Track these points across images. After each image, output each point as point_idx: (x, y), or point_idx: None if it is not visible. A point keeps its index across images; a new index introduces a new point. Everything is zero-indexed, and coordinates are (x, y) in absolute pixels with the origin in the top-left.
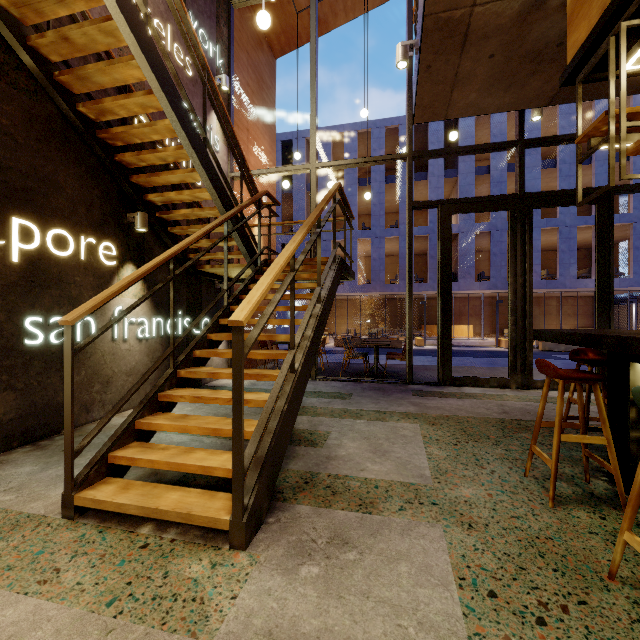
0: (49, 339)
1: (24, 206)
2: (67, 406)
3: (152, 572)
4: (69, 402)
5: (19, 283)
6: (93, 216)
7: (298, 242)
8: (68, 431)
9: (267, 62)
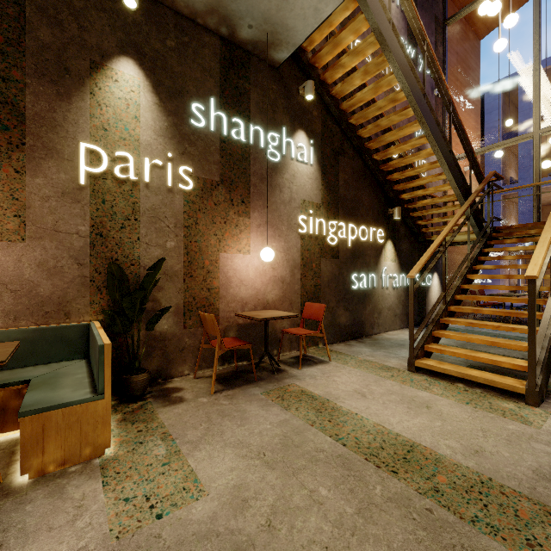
0: (359, 286)
1: (351, 217)
2: (410, 317)
3: (480, 400)
4: (412, 315)
5: (350, 257)
6: (374, 215)
7: None
8: (411, 329)
9: (472, 49)
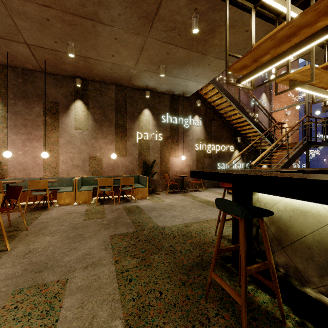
0: (221, 168)
1: (217, 142)
2: None
3: None
4: None
5: (217, 157)
6: (228, 140)
7: (272, 146)
8: None
9: None
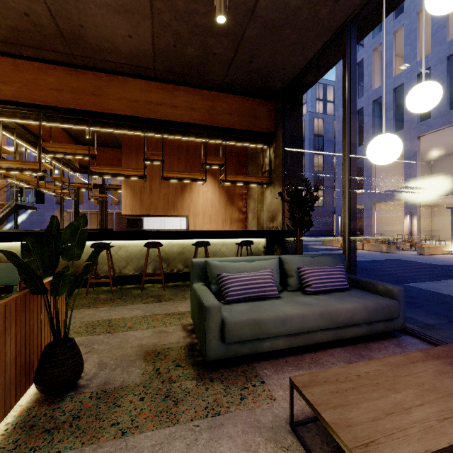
0: None
1: None
2: None
3: None
4: None
5: None
6: None
7: None
8: None
9: None
